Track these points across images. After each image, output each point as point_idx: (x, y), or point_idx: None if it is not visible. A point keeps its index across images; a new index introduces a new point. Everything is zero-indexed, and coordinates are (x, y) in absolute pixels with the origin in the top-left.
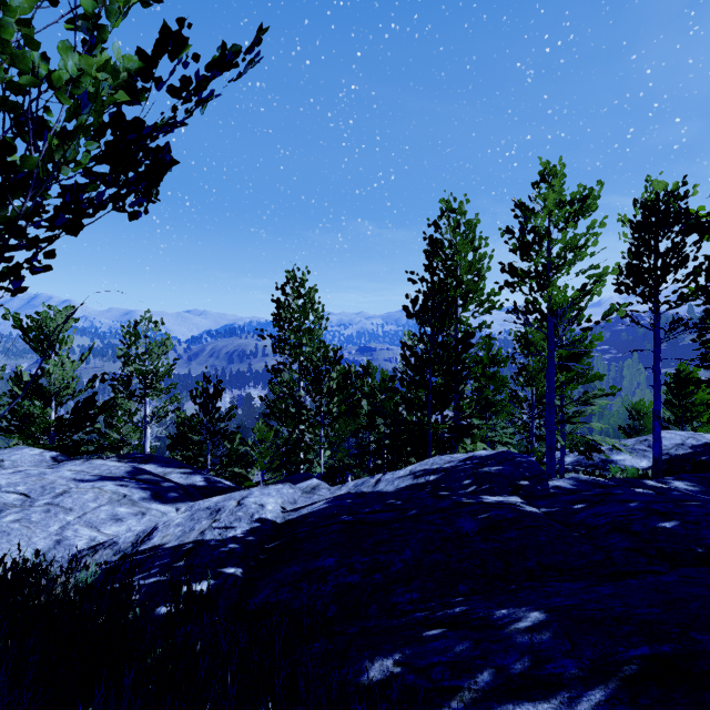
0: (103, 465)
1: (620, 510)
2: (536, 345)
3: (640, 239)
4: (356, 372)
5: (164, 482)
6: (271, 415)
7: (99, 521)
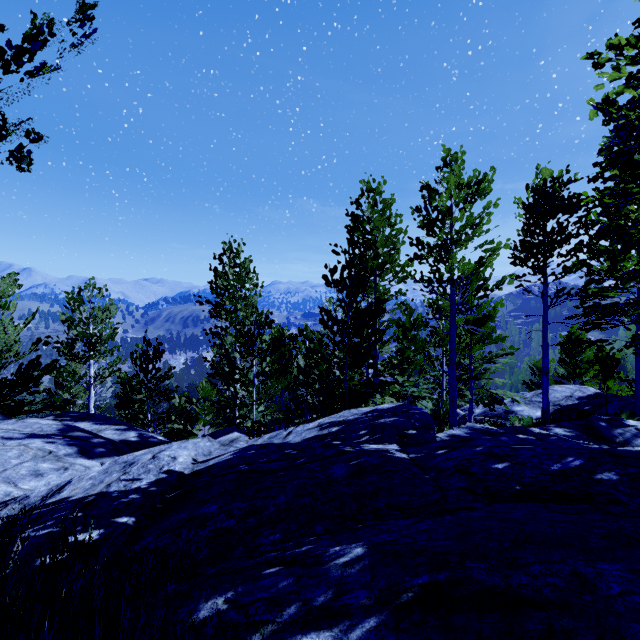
0: (36, 423)
1: (467, 454)
2: (446, 311)
3: (531, 218)
4: (289, 335)
5: (95, 438)
6: (215, 375)
7: (18, 477)
